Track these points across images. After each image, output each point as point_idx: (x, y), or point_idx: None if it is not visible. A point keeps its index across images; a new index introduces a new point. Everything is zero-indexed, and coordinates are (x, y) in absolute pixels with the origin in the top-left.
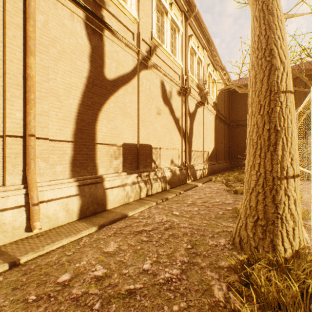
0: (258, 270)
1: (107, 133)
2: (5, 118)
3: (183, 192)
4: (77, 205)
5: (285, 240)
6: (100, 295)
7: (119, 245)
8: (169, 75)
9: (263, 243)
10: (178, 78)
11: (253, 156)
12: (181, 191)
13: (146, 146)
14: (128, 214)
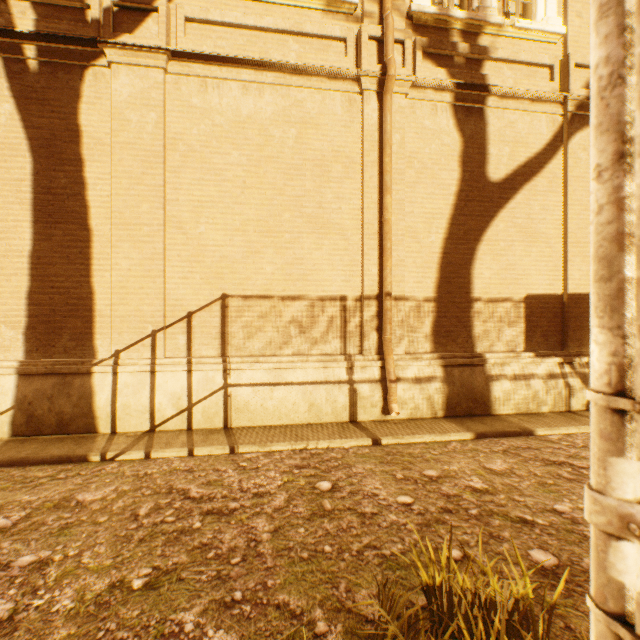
0: None
1: (491, 280)
2: (362, 276)
3: None
4: (442, 395)
5: None
6: (477, 505)
7: (510, 467)
8: None
9: None
10: None
11: None
12: None
13: (587, 299)
14: (534, 431)
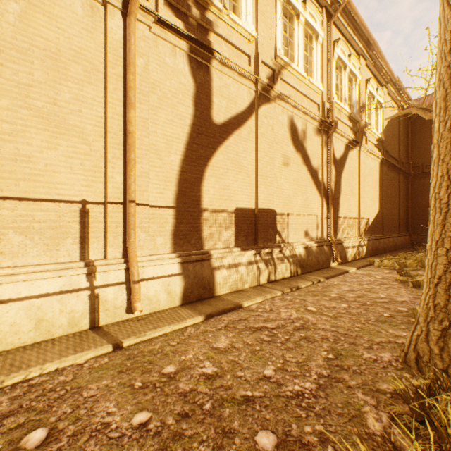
0: (446, 404)
1: (214, 196)
2: (106, 182)
3: (323, 280)
4: (180, 287)
5: None
6: (210, 395)
7: (231, 342)
8: (301, 107)
9: None
10: (315, 108)
11: (440, 226)
12: (320, 279)
13: (267, 212)
14: (242, 304)
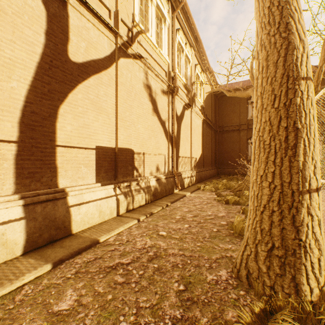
0: None
1: (72, 133)
2: None
3: (170, 204)
4: (22, 233)
5: (311, 276)
6: None
7: (79, 296)
8: (154, 70)
9: (282, 282)
10: (164, 74)
11: (264, 163)
12: (168, 203)
13: (126, 151)
14: (100, 239)
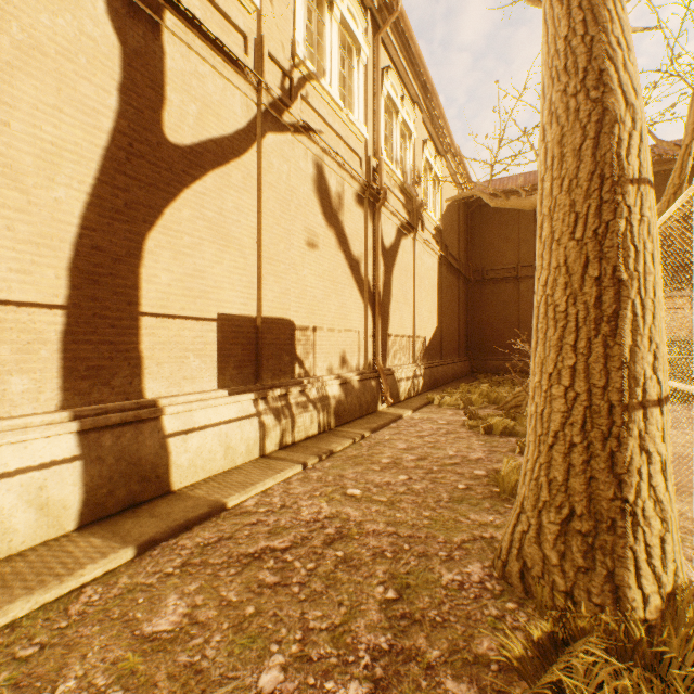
0: (587, 670)
1: (171, 288)
2: None
3: (369, 435)
4: (77, 488)
5: (645, 571)
6: None
7: (191, 608)
8: (337, 154)
9: (588, 583)
10: (357, 163)
11: (556, 349)
12: (364, 433)
13: (280, 324)
14: (228, 503)
